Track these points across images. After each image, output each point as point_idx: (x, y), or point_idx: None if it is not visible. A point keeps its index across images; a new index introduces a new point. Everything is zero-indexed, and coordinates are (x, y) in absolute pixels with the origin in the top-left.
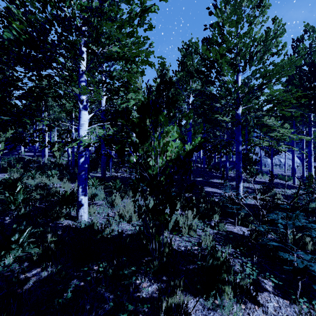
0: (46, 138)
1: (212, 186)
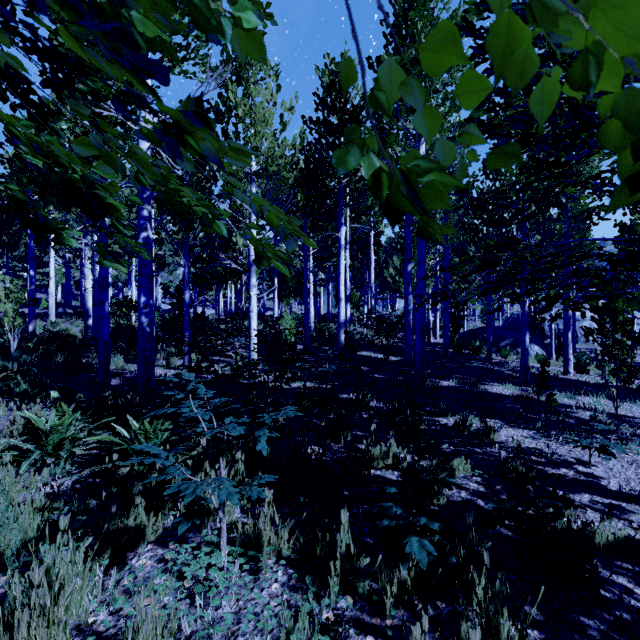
0: (51, 273)
1: (508, 419)
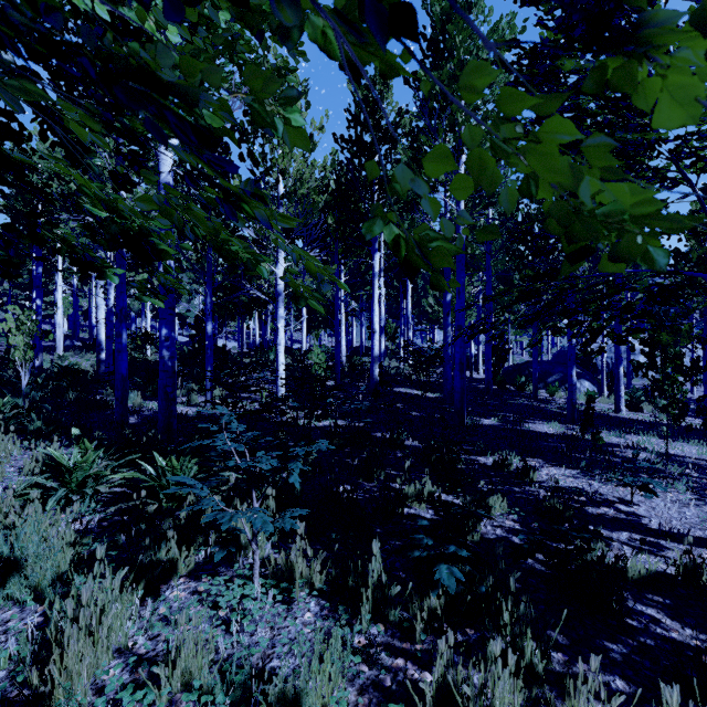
0: (59, 303)
1: (551, 458)
